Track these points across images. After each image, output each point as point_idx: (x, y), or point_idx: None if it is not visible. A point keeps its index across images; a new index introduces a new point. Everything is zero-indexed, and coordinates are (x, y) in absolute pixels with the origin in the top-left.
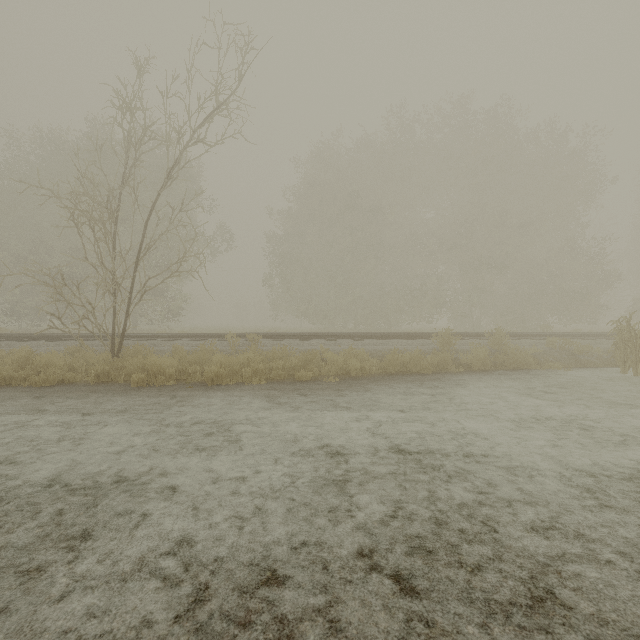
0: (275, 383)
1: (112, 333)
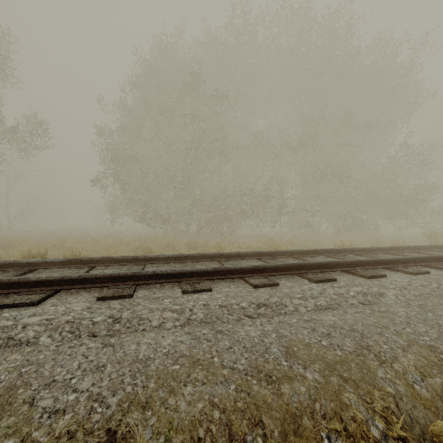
0: None
1: None
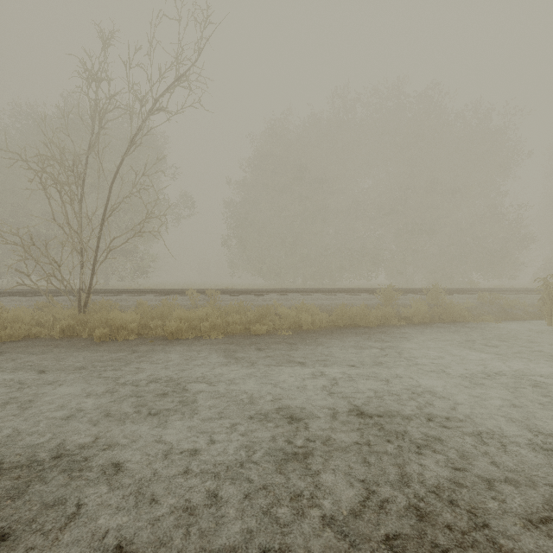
0: (232, 337)
1: (79, 289)
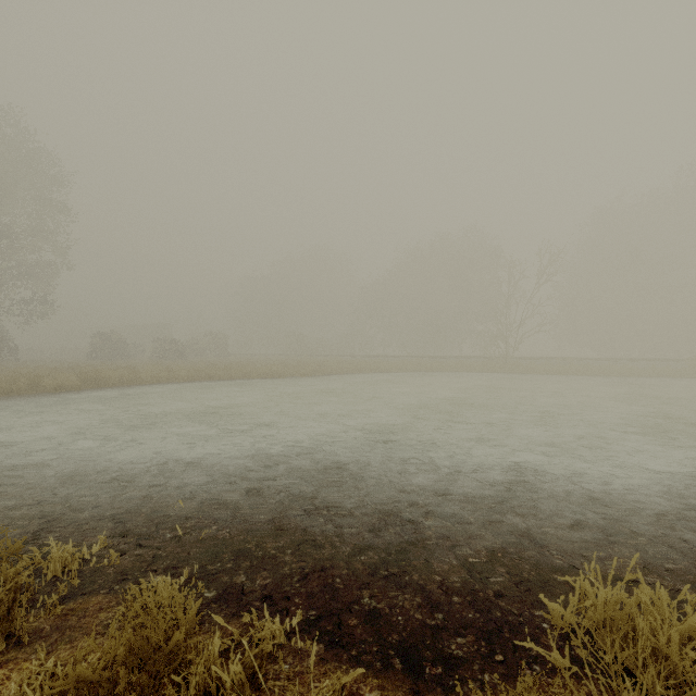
0: (587, 375)
1: (505, 356)
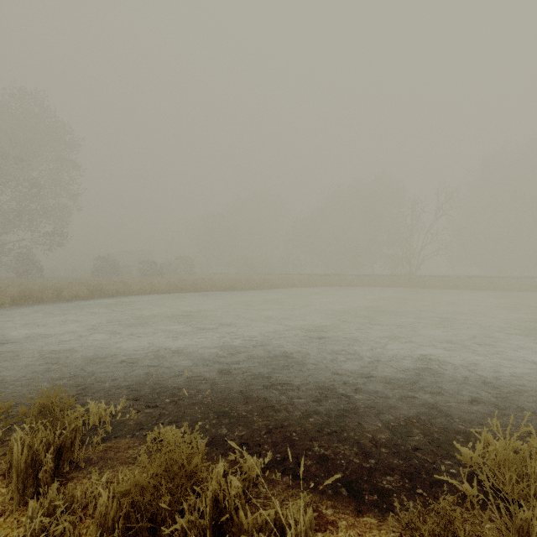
0: (477, 290)
1: (409, 274)
